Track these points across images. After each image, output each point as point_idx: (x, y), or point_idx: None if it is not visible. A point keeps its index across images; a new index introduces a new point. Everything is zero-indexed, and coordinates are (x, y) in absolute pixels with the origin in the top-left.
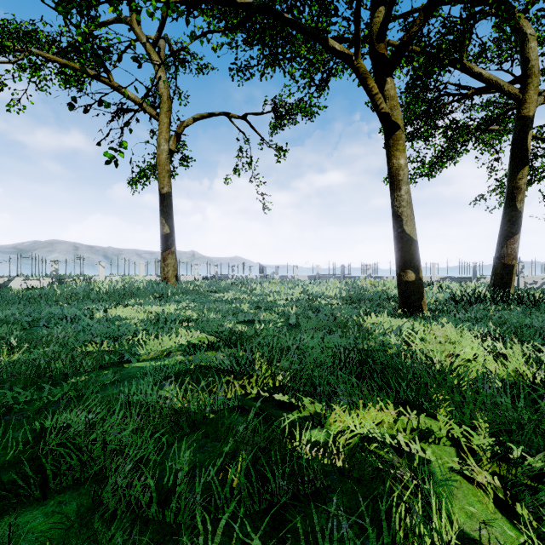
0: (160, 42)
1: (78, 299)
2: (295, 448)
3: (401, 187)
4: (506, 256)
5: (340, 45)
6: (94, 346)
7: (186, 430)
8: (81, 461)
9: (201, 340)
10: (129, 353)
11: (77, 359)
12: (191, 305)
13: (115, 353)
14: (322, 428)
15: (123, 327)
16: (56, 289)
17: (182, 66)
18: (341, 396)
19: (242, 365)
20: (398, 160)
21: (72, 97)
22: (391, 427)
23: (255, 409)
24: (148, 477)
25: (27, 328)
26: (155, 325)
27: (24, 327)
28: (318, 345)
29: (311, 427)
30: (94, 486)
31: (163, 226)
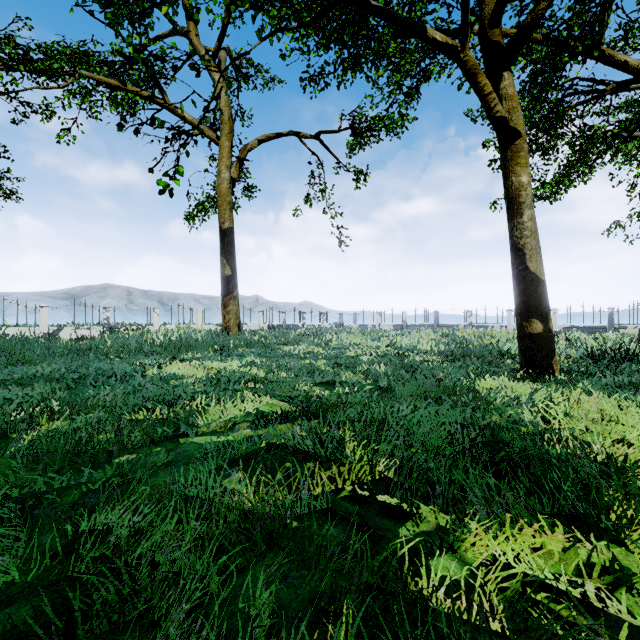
0: (220, 53)
1: (130, 352)
2: (427, 598)
3: (523, 212)
4: None
5: (441, 35)
6: (144, 413)
7: (260, 547)
8: (120, 596)
9: (271, 407)
10: (185, 425)
11: (124, 432)
12: (256, 360)
13: (169, 425)
14: (453, 555)
15: (179, 389)
16: (107, 339)
17: (245, 82)
18: (477, 505)
19: (328, 448)
20: (518, 177)
21: (121, 116)
22: (559, 558)
23: (353, 516)
24: (212, 638)
25: (72, 387)
26: (216, 386)
27: (69, 386)
28: (425, 421)
29: (438, 554)
30: (136, 639)
31: (224, 267)
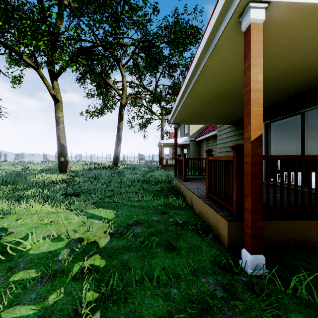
0: None
1: None
2: None
3: (59, 125)
4: (116, 152)
5: (29, 61)
6: None
7: None
8: None
9: None
10: None
11: None
12: None
13: None
14: None
15: None
16: None
17: None
18: None
19: None
20: (58, 114)
21: None
22: None
23: None
24: None
25: None
26: None
27: None
28: None
29: None
30: None
31: None
